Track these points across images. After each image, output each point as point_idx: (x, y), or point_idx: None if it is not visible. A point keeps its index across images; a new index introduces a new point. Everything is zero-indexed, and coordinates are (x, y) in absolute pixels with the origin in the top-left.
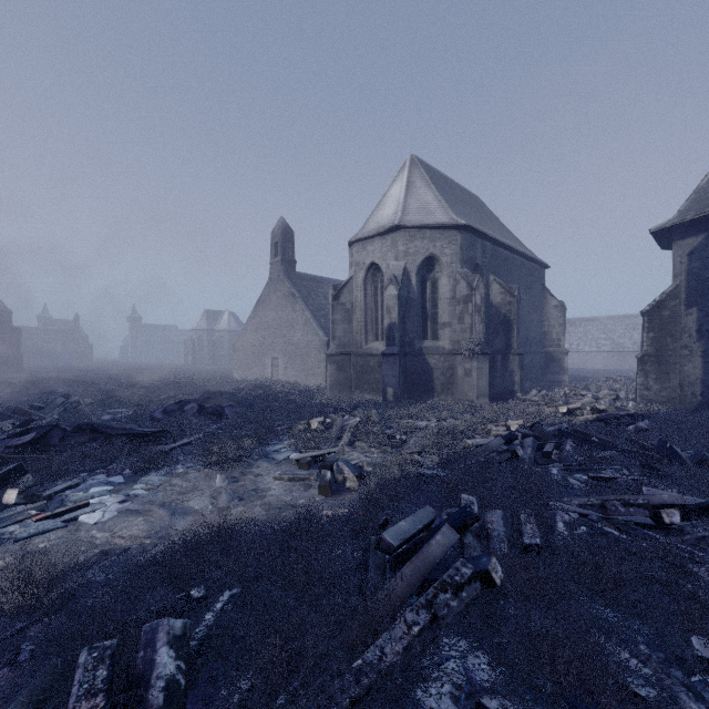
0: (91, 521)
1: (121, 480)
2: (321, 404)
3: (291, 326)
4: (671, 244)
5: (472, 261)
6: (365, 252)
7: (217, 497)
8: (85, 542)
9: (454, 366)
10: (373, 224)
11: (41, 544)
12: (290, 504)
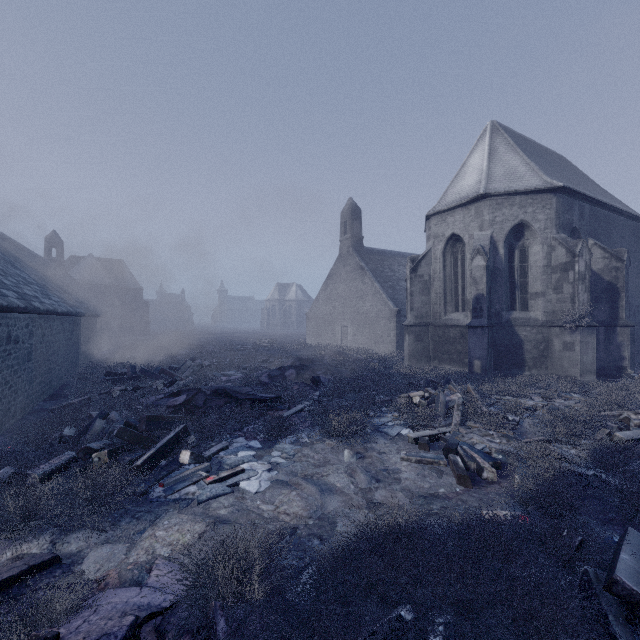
0: (251, 489)
1: (258, 445)
2: (406, 375)
3: (360, 297)
4: None
5: (568, 226)
6: (444, 224)
7: (353, 475)
8: (255, 513)
9: (549, 338)
10: (453, 195)
11: (221, 511)
12: (431, 493)
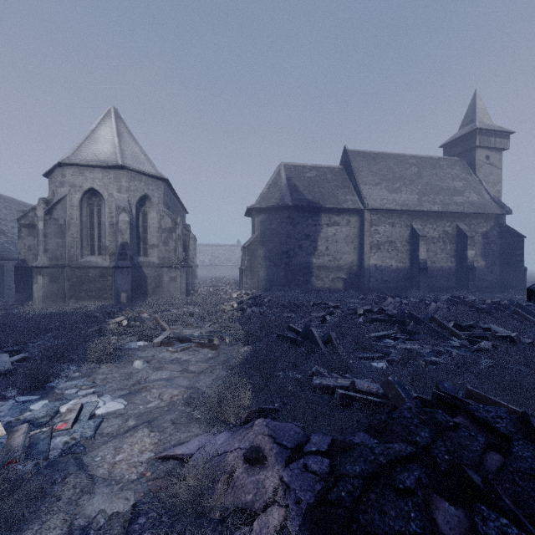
0: (118, 407)
1: (33, 396)
2: (66, 313)
3: None
4: (248, 214)
5: (167, 204)
6: (82, 176)
7: (163, 369)
8: (155, 409)
9: (161, 275)
10: (89, 154)
11: (131, 423)
12: (209, 357)
